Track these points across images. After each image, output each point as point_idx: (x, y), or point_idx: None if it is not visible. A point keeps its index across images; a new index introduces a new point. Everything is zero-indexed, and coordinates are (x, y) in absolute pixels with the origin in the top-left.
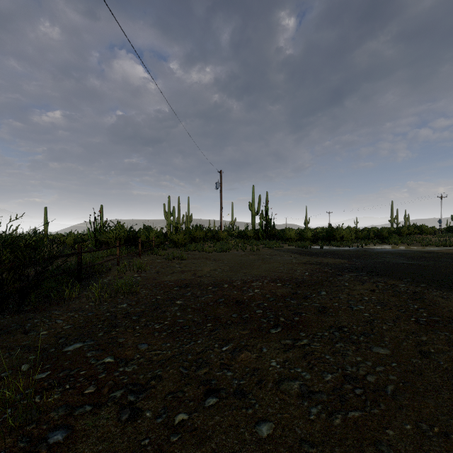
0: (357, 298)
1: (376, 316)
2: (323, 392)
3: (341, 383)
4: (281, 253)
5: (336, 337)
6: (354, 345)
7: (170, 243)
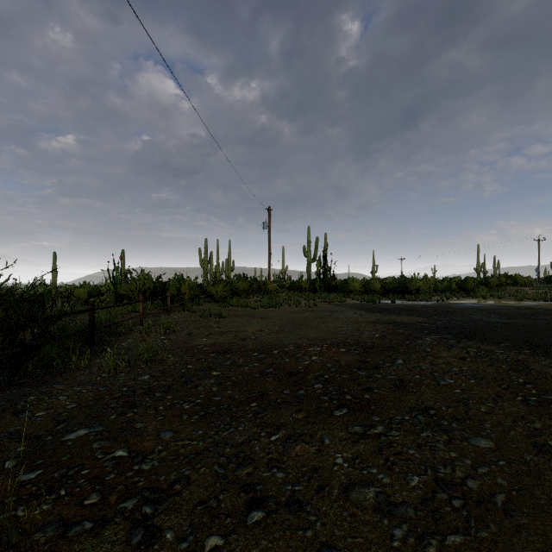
0: (443, 368)
1: (470, 394)
2: (408, 504)
3: (432, 490)
4: (343, 309)
5: (420, 422)
6: (446, 435)
7: (207, 296)
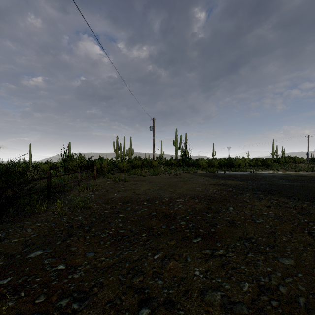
0: (257, 212)
1: (275, 228)
2: (243, 304)
3: (257, 294)
4: (196, 177)
5: (246, 247)
6: (263, 255)
7: (118, 169)
